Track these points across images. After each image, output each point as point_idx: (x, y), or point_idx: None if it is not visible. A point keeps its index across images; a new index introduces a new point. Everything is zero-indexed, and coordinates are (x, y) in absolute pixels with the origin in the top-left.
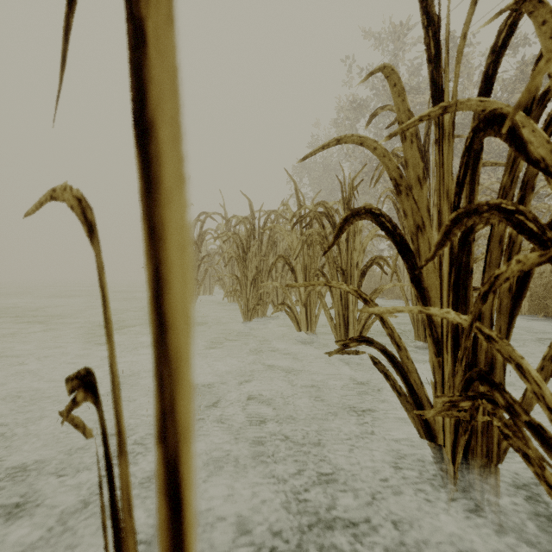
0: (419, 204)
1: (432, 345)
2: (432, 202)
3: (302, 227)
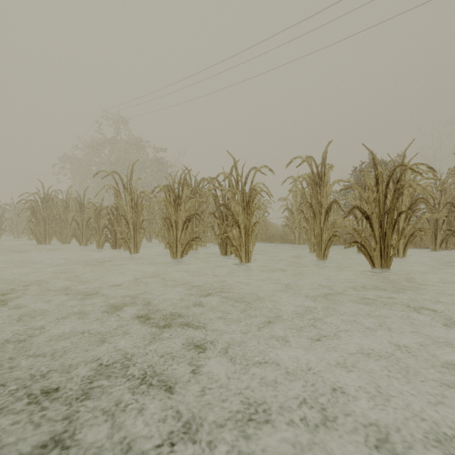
0: None
1: None
2: None
3: None
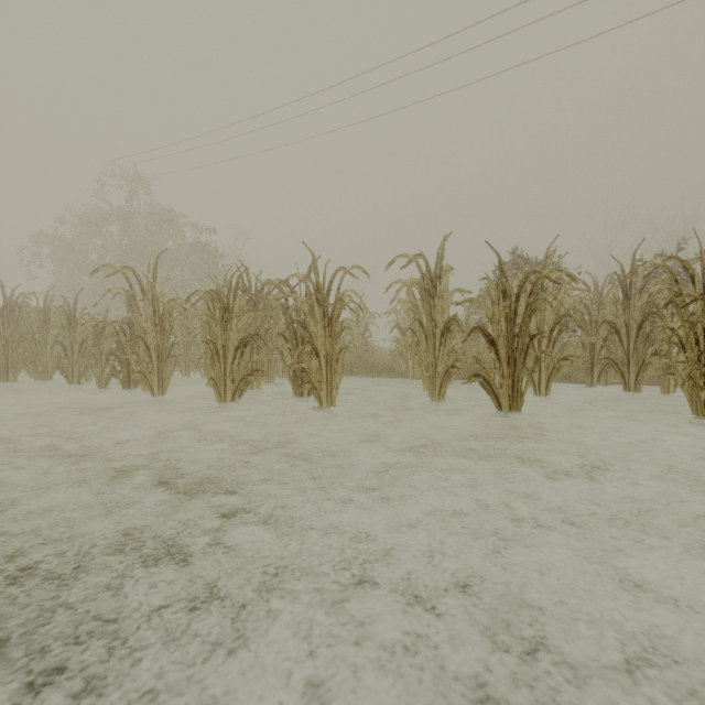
0: None
1: None
2: None
3: None
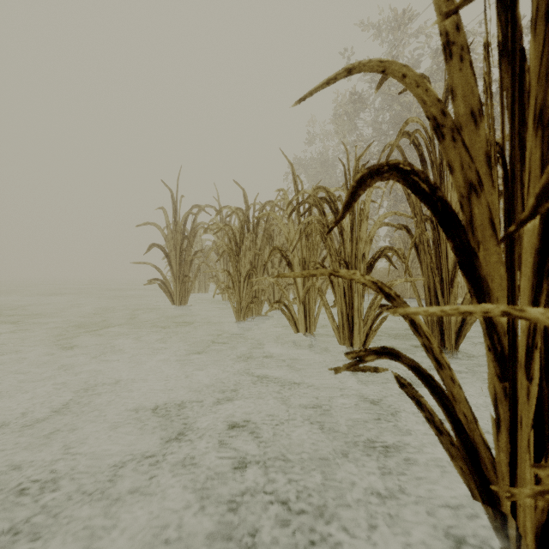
0: (473, 152)
1: (493, 363)
2: (449, 185)
3: (300, 215)
